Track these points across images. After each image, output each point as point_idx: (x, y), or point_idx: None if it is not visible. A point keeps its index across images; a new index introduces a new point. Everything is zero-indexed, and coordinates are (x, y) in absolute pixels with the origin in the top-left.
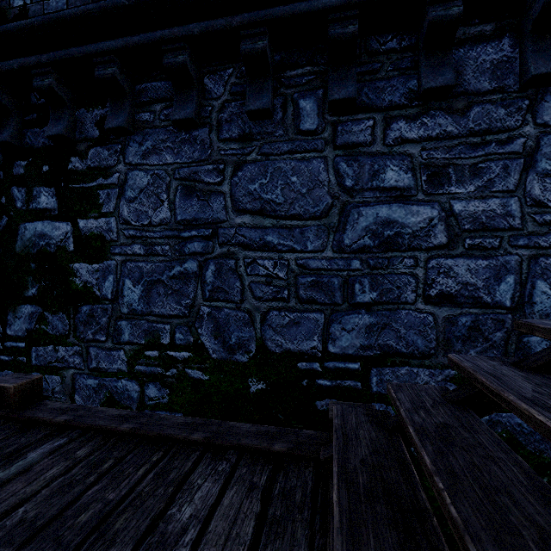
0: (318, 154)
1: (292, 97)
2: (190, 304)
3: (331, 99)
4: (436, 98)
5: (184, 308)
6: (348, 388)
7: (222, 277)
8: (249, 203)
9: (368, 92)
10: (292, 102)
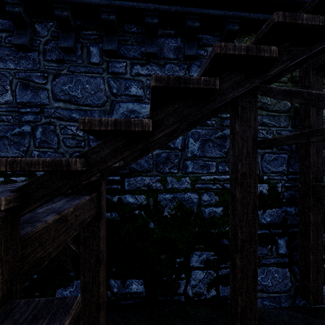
0: (100, 75)
1: (86, 45)
2: (26, 150)
3: (104, 49)
4: (152, 58)
5: (22, 152)
6: (114, 189)
7: (46, 135)
8: (62, 96)
9: (123, 49)
10: (86, 47)
